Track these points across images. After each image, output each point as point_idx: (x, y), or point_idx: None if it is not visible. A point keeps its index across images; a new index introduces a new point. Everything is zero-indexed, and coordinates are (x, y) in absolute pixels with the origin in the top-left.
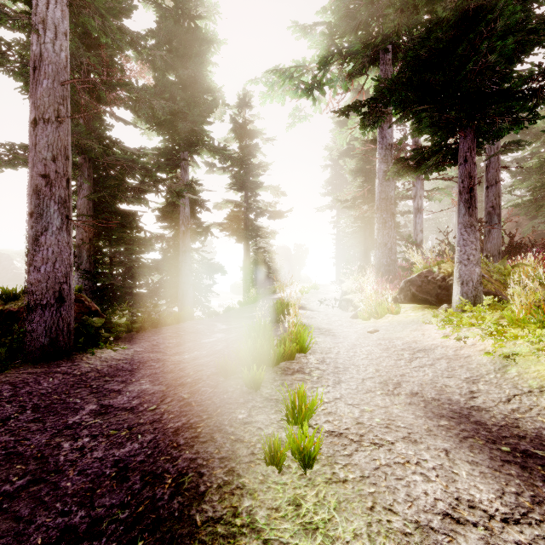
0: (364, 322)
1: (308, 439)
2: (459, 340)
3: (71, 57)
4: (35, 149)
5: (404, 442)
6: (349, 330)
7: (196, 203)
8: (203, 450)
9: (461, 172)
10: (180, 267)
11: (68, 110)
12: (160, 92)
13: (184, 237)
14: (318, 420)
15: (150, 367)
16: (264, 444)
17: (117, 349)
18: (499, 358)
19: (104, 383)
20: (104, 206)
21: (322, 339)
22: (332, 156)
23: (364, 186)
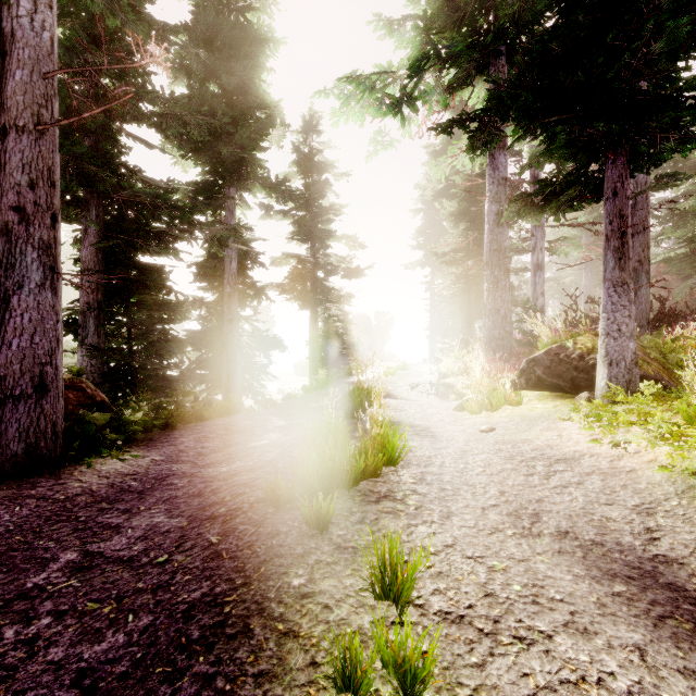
0: (473, 416)
1: (411, 646)
2: (616, 446)
3: (70, 52)
4: (4, 170)
5: (567, 634)
6: (454, 429)
7: (246, 257)
8: (229, 657)
9: (609, 210)
10: (224, 341)
11: (54, 115)
12: (197, 107)
13: (230, 301)
14: (421, 588)
15: (169, 486)
16: (333, 652)
17: (126, 458)
18: (680, 474)
19: (98, 513)
20: (118, 258)
21: (417, 443)
22: (425, 197)
23: (467, 235)
